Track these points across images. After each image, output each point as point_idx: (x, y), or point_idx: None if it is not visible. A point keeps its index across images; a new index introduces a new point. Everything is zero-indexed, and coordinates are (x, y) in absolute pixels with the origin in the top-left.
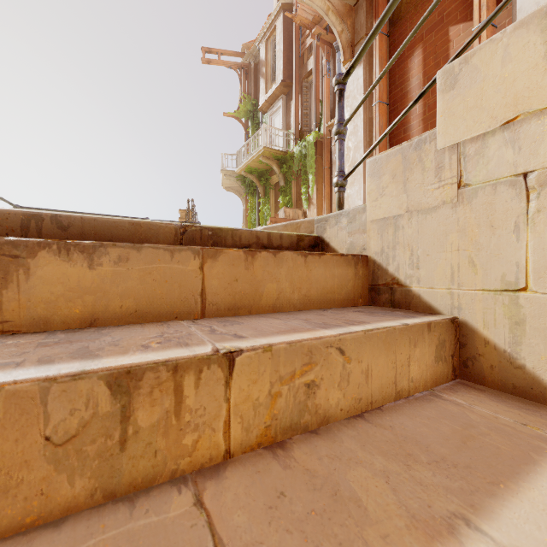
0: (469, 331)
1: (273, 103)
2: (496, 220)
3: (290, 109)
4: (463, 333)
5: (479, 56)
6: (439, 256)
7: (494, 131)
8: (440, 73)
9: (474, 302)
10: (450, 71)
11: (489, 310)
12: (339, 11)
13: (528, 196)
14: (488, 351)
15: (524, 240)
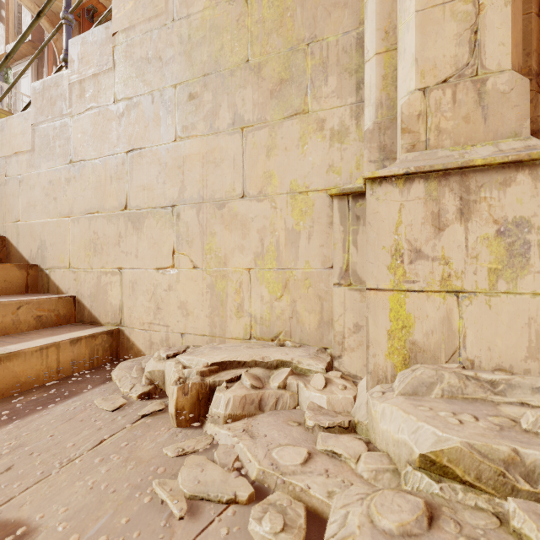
0: (8, 241)
1: (19, 60)
2: (14, 193)
3: (42, 77)
4: (7, 243)
5: (10, 121)
6: (1, 209)
7: (14, 155)
8: (0, 121)
9: (9, 229)
10: (3, 122)
11: (13, 231)
12: (53, 21)
13: (20, 184)
14: (13, 249)
15: (20, 201)
